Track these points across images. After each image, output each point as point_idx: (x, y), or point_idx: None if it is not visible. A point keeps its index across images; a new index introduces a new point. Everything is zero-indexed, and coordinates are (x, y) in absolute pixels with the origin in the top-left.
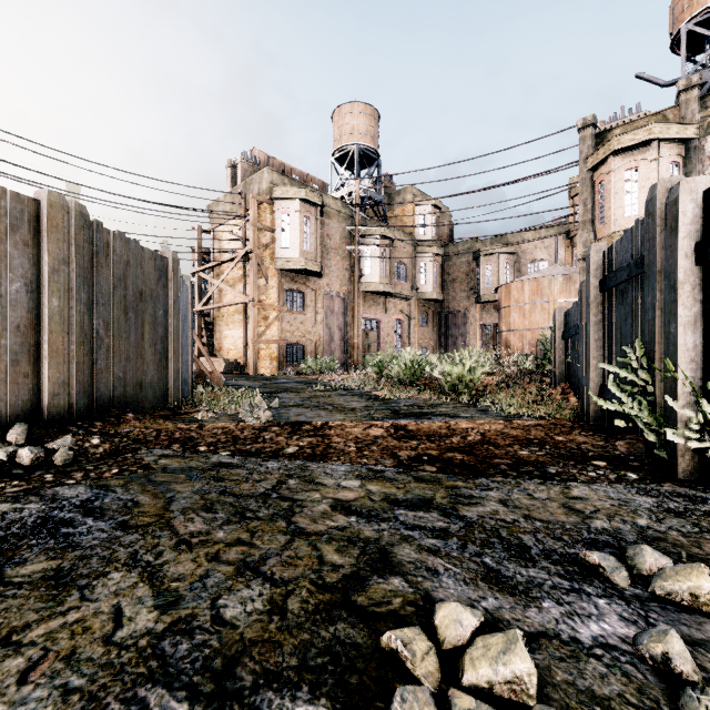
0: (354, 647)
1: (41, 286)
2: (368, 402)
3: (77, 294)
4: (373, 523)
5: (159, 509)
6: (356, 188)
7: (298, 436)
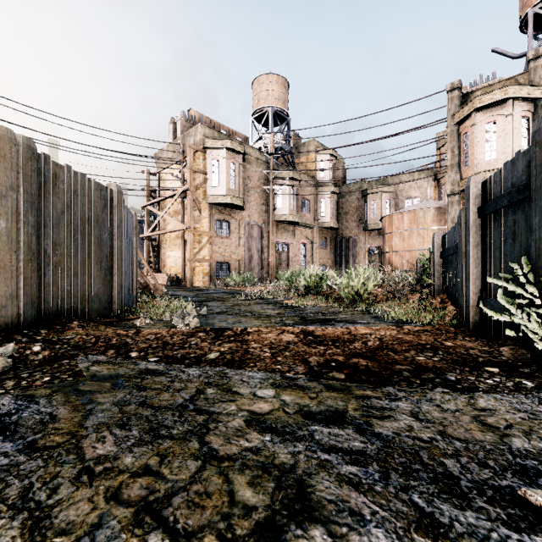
0: None
1: None
2: (281, 309)
3: (24, 217)
4: (288, 442)
5: (73, 425)
6: (271, 140)
7: (220, 342)
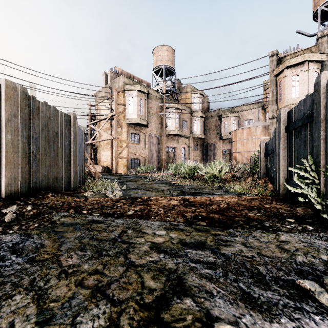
0: None
1: (1, 128)
2: (170, 186)
3: (21, 132)
4: (173, 258)
5: (54, 249)
6: (164, 85)
7: (134, 205)
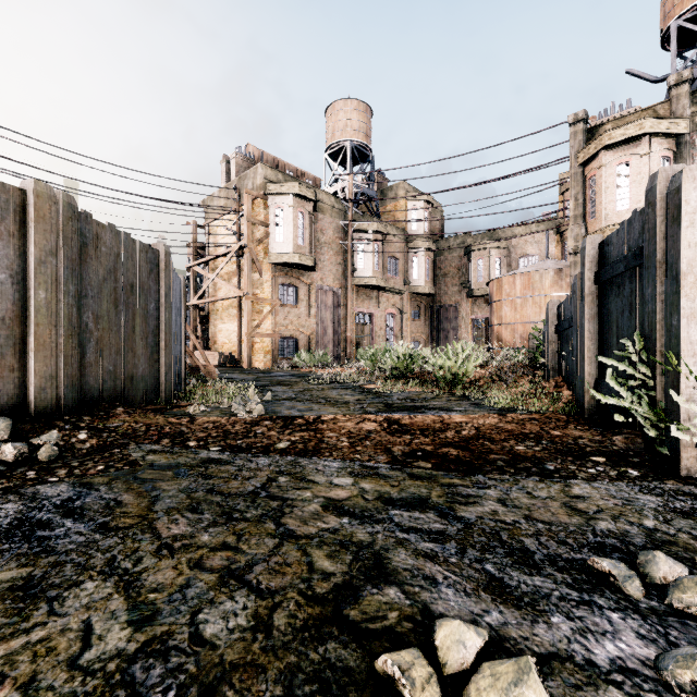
0: (346, 672)
1: (27, 278)
2: (361, 395)
3: (64, 286)
4: (366, 524)
5: (142, 509)
6: (349, 183)
7: (290, 430)
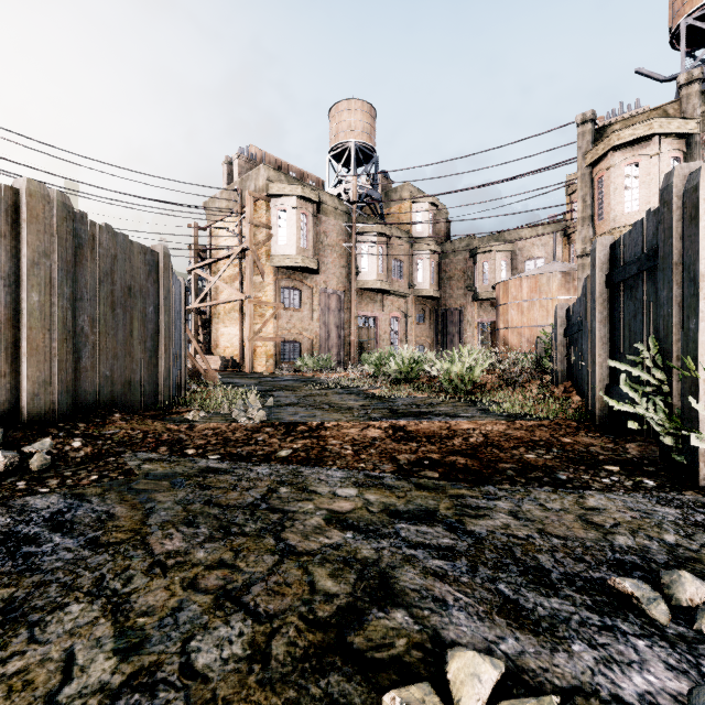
0: None
1: (20, 280)
2: (365, 400)
3: (59, 289)
4: (371, 539)
5: (135, 523)
6: (353, 185)
7: (293, 438)
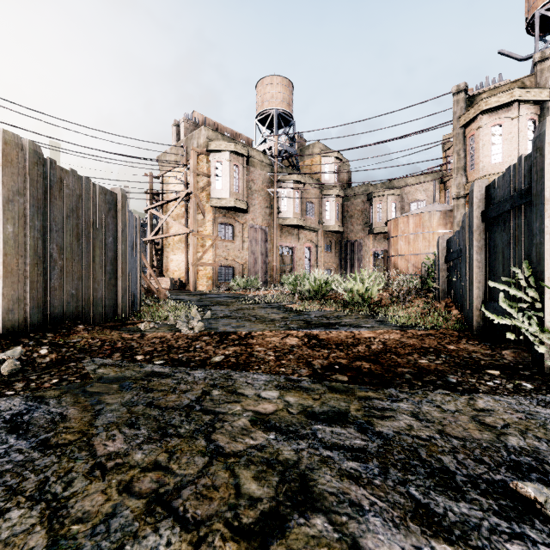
0: None
1: None
2: (285, 313)
3: (30, 222)
4: (291, 440)
5: (84, 424)
6: (275, 142)
7: (225, 345)
